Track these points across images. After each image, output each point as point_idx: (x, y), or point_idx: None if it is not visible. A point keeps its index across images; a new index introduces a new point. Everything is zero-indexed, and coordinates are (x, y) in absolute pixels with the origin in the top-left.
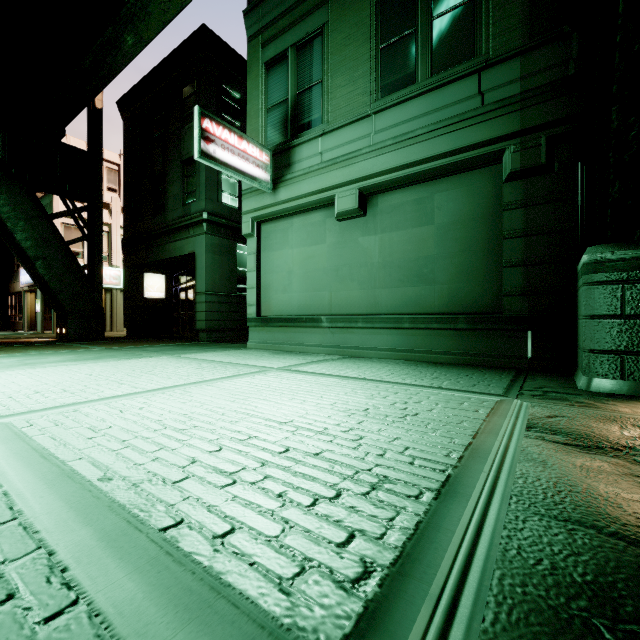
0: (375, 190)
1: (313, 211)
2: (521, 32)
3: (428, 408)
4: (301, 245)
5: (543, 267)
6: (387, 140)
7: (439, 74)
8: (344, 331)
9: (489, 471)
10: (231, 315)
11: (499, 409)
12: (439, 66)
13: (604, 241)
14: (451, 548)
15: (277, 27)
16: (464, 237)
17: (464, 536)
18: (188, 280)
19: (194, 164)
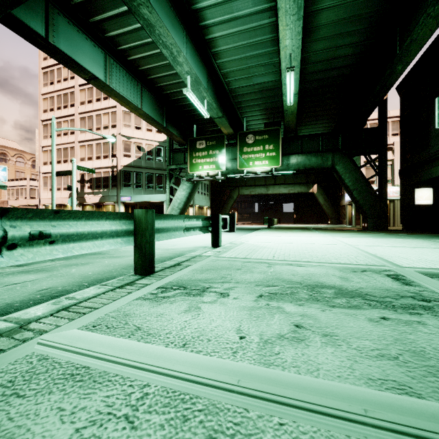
0: None
1: None
2: None
3: None
4: None
5: None
6: None
7: None
8: None
9: None
10: None
11: None
12: None
13: None
14: None
15: None
16: None
17: None
18: None
19: None
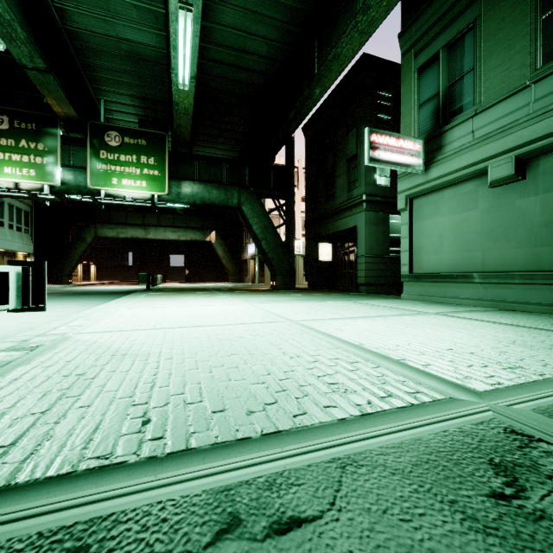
0: (535, 154)
1: (464, 182)
2: None
3: None
4: (452, 213)
5: None
6: (550, 105)
7: None
8: (498, 286)
9: None
10: (384, 272)
11: None
12: None
13: None
14: None
15: (428, 37)
16: None
17: None
18: (349, 246)
19: (355, 160)
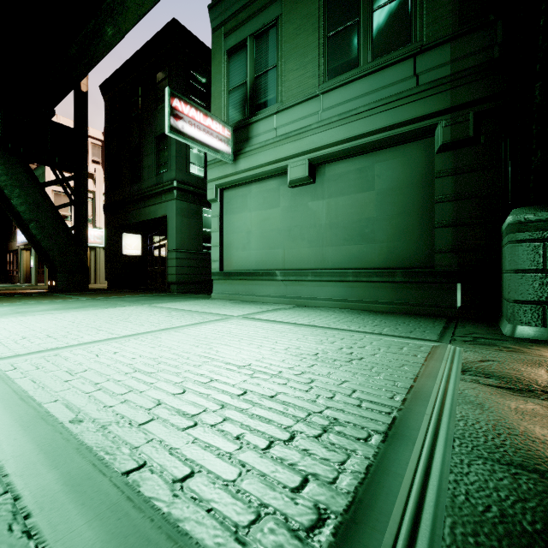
0: (323, 160)
1: (269, 179)
2: (451, 21)
3: (371, 353)
4: (258, 209)
5: (471, 227)
6: (333, 117)
7: (379, 59)
8: (296, 284)
9: (431, 413)
10: (198, 270)
11: (435, 354)
12: (379, 52)
13: (526, 204)
14: (401, 493)
15: (237, 19)
16: (401, 201)
17: (413, 480)
18: (161, 239)
19: (166, 139)
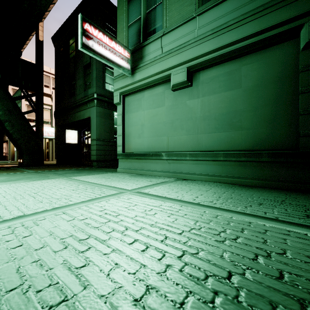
0: (198, 67)
1: (157, 86)
2: None
3: None
4: (149, 108)
5: None
6: (207, 32)
7: None
8: (177, 162)
9: None
10: (111, 152)
11: None
12: None
13: None
14: None
15: None
16: (265, 95)
17: None
18: (88, 133)
19: (90, 67)
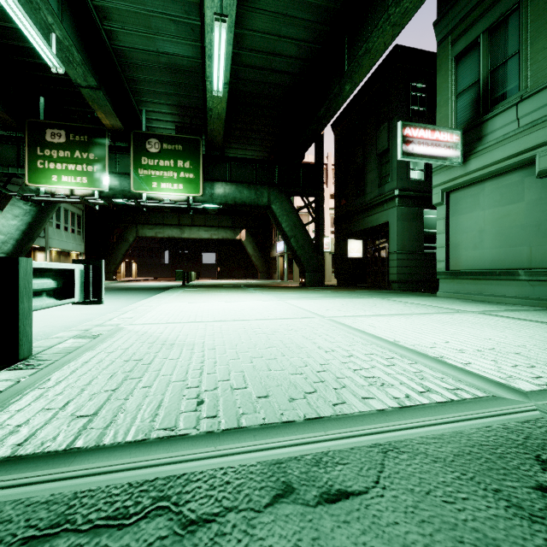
0: None
1: (508, 173)
2: None
3: None
4: (493, 206)
5: None
6: None
7: None
8: None
9: None
10: (418, 269)
11: None
12: None
13: None
14: None
15: (467, 22)
16: None
17: None
18: (380, 243)
19: (387, 154)
